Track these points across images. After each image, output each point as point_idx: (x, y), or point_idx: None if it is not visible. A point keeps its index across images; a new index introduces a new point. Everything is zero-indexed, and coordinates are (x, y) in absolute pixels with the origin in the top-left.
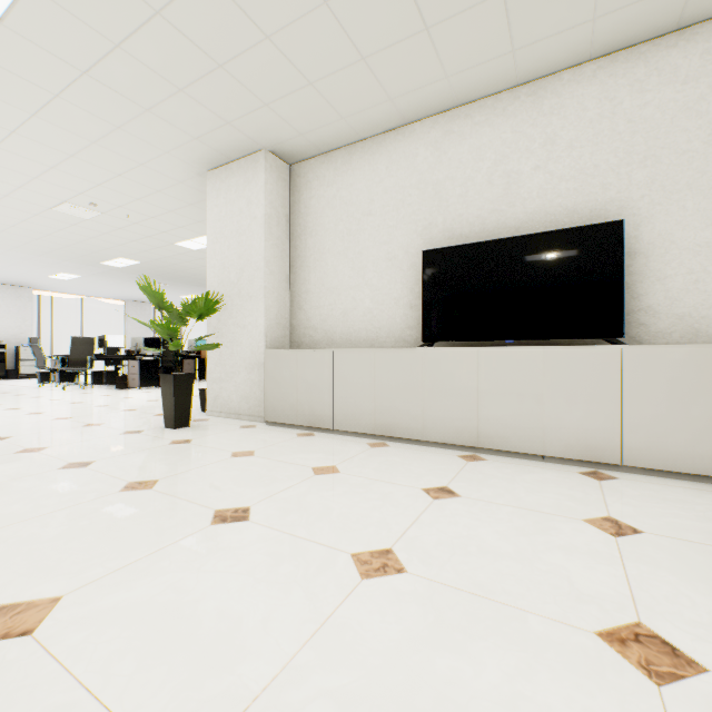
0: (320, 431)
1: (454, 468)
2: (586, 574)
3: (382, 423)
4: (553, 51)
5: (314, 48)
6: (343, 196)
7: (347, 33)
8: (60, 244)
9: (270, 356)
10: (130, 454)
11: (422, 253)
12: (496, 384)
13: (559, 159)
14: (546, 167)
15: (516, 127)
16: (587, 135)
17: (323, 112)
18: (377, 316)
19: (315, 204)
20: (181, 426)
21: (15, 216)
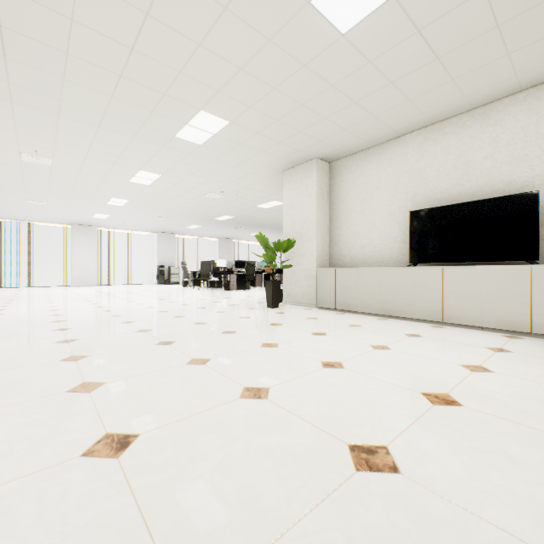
0: (349, 312)
1: (424, 329)
2: (469, 357)
3: (384, 308)
4: (492, 92)
5: (347, 117)
6: (361, 179)
7: (365, 110)
8: (199, 211)
9: (320, 271)
10: (262, 315)
11: (409, 212)
12: (453, 287)
13: (500, 152)
14: (492, 157)
15: (472, 134)
16: (520, 136)
17: (350, 139)
18: (382, 248)
19: (344, 184)
20: (275, 307)
21: (185, 201)
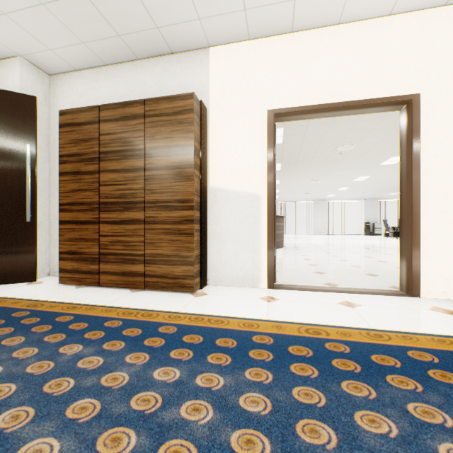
0: None
1: None
2: None
3: None
4: None
5: None
6: None
7: None
8: (396, 186)
9: None
10: None
11: None
12: None
13: None
14: None
15: None
16: None
17: None
18: None
19: None
20: None
21: (385, 183)
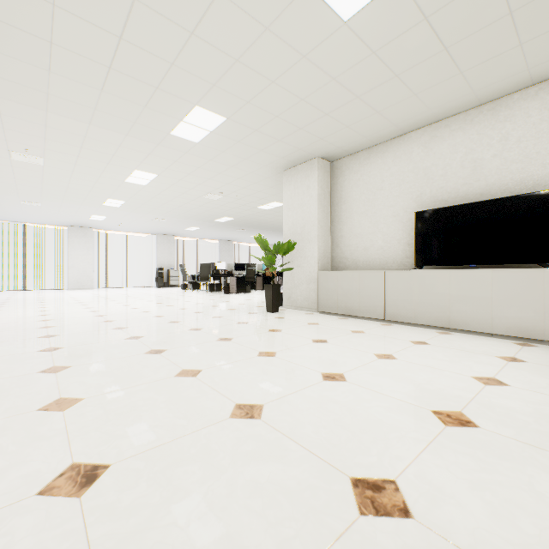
0: (351, 317)
1: (431, 336)
2: (480, 367)
3: (389, 313)
4: (502, 87)
5: (350, 113)
6: (364, 179)
7: (369, 105)
8: (198, 212)
9: (321, 275)
10: (260, 321)
11: (414, 213)
12: (461, 291)
13: (510, 149)
14: (501, 155)
15: (480, 131)
16: (531, 133)
17: (353, 137)
18: (386, 250)
19: (346, 184)
20: (275, 311)
21: (183, 201)
